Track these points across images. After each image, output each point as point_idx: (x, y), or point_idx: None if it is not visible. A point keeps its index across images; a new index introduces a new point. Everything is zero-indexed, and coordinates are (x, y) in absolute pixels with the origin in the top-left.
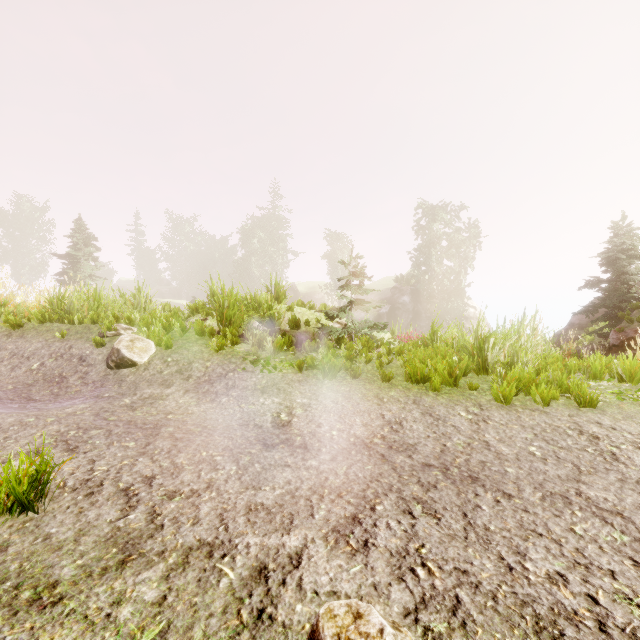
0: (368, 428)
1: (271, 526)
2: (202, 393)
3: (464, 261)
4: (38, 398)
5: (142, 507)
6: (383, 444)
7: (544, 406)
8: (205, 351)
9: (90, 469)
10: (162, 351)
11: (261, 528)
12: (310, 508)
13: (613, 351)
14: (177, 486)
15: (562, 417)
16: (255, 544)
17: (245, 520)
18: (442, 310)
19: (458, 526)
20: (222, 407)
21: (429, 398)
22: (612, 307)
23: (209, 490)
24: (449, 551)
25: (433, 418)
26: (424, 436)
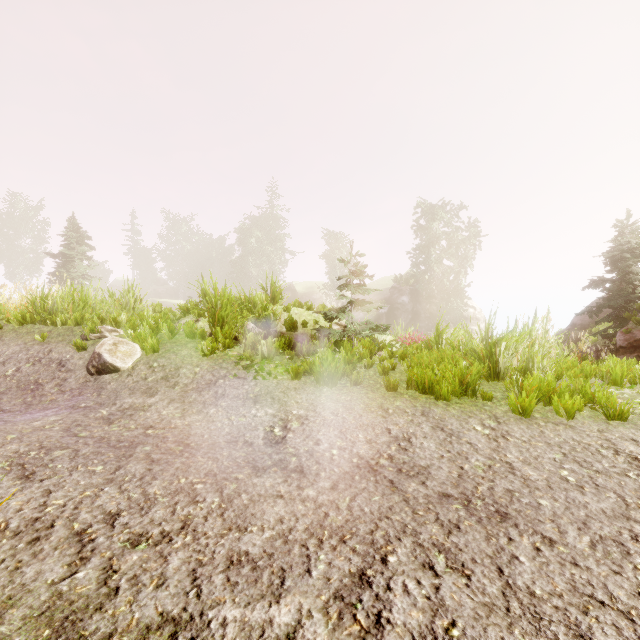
0: (373, 446)
1: (256, 589)
2: (188, 403)
3: (464, 261)
4: (8, 408)
5: (96, 560)
6: (391, 466)
7: (568, 419)
8: (194, 355)
9: (43, 503)
10: (148, 355)
11: (243, 593)
12: (306, 559)
13: (620, 353)
14: (145, 527)
15: (591, 432)
16: (234, 620)
17: (224, 580)
18: (441, 310)
19: (494, 589)
20: (209, 420)
21: (439, 409)
22: (617, 307)
23: (183, 532)
24: (489, 633)
25: (445, 433)
26: (437, 456)
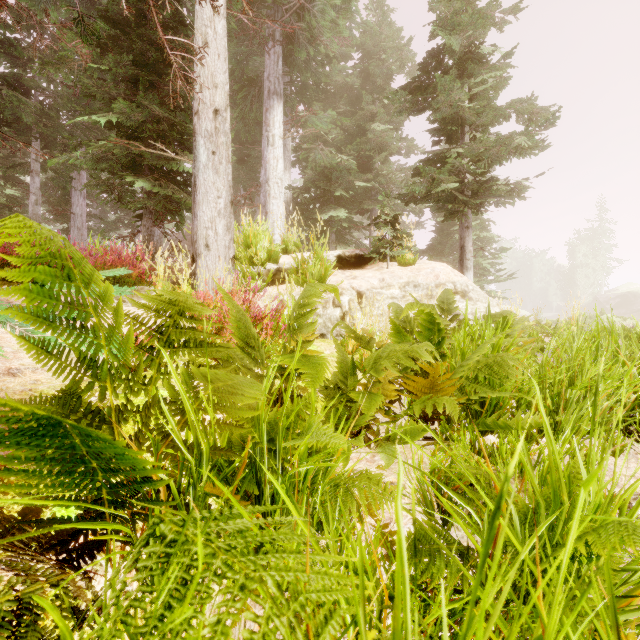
0: None
1: None
2: None
3: None
4: None
5: None
6: None
7: None
8: None
9: None
10: None
11: None
12: None
13: None
14: None
15: None
16: None
17: None
18: None
19: None
20: None
21: None
22: None
23: None
24: None
25: None
26: None
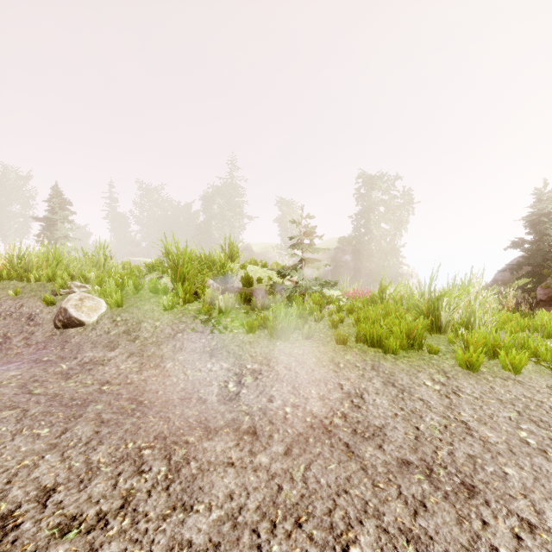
0: (326, 402)
1: None
2: (147, 357)
3: (399, 224)
4: None
5: None
6: (345, 426)
7: (515, 374)
8: (156, 310)
9: None
10: (112, 310)
11: None
12: None
13: (540, 306)
14: (80, 506)
15: (540, 388)
16: None
17: None
18: (380, 268)
19: None
20: (165, 374)
21: (388, 363)
22: (535, 265)
23: (122, 513)
24: None
25: (397, 389)
26: (391, 414)
